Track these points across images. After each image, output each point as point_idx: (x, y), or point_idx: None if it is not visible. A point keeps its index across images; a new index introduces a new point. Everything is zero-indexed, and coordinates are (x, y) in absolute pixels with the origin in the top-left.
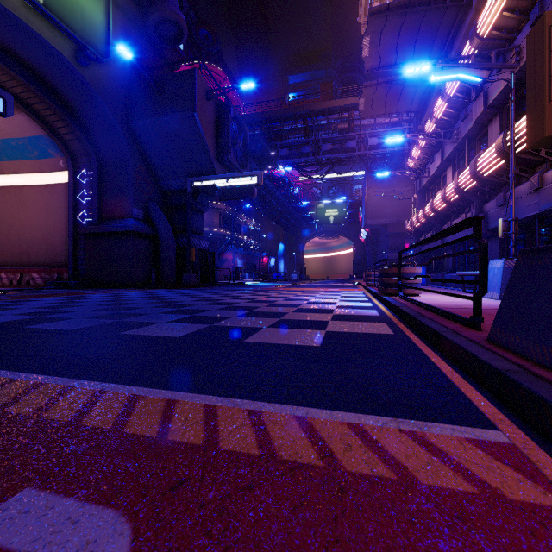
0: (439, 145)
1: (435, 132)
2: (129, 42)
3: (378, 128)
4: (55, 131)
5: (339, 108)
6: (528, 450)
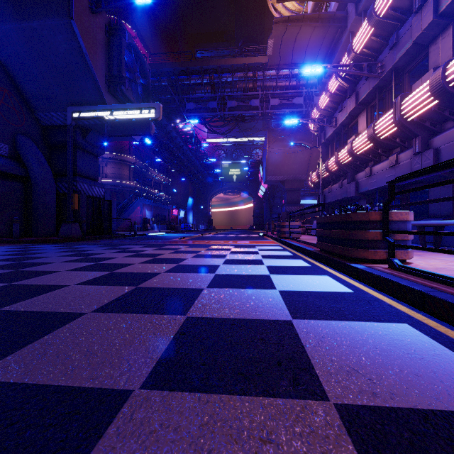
0: (352, 88)
1: (358, 64)
2: None
3: (278, 90)
4: None
5: (244, 66)
6: None
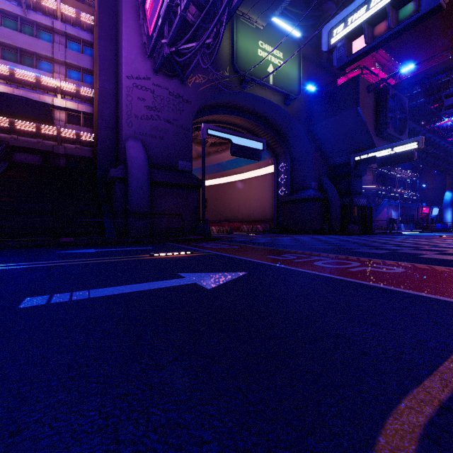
0: None
1: None
2: (309, 76)
3: None
4: (269, 145)
5: None
6: None
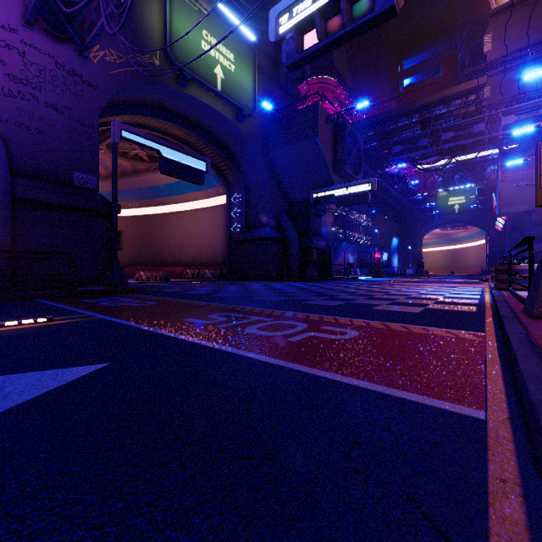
0: None
1: None
2: (267, 92)
3: (515, 104)
4: (219, 169)
5: (462, 92)
6: (488, 336)
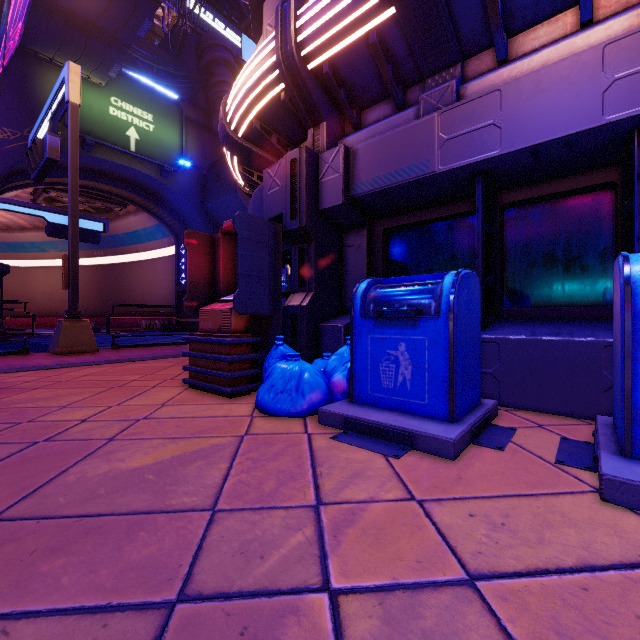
0: None
1: None
2: (204, 145)
3: None
4: (164, 220)
5: None
6: None
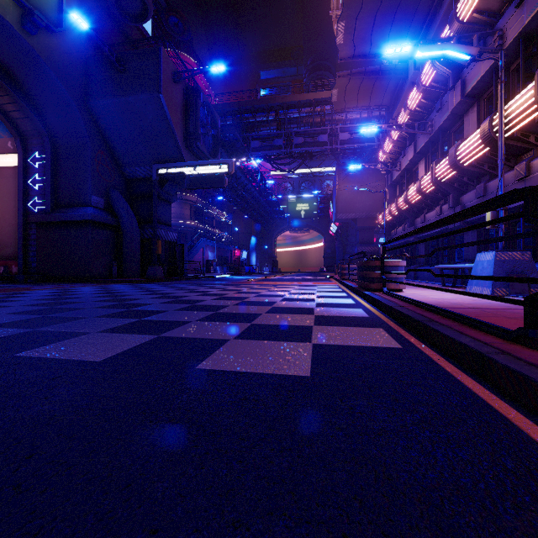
0: (412, 138)
1: (410, 123)
2: (88, 15)
3: (348, 124)
4: (1, 108)
5: (311, 101)
6: None
